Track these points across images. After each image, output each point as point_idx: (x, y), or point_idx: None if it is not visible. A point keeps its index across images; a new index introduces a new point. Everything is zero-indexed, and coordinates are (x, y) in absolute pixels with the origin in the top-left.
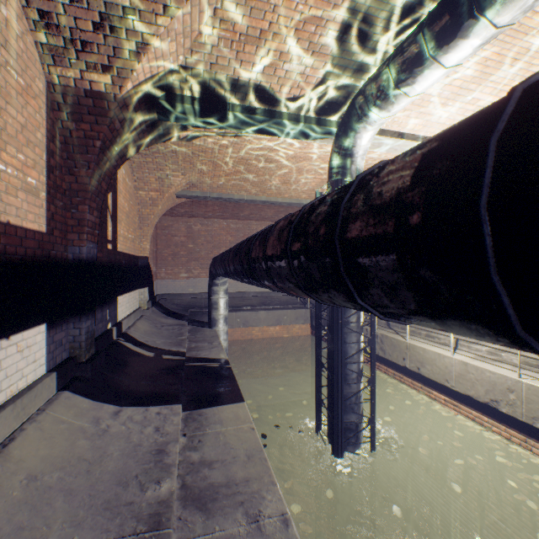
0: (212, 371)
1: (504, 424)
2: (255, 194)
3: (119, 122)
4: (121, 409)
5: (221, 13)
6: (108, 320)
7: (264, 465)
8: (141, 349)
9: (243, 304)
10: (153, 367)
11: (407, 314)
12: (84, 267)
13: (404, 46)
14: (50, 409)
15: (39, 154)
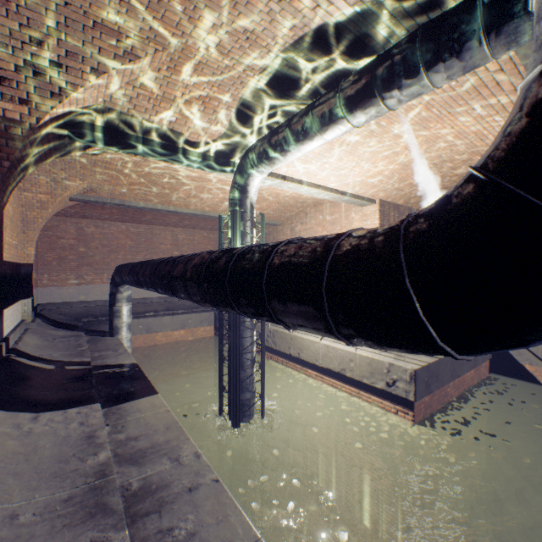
0: (123, 375)
1: (348, 384)
2: (161, 204)
3: (30, 144)
4: (39, 415)
5: (142, 80)
6: None
7: (180, 430)
8: (39, 362)
9: (146, 310)
10: (59, 378)
11: (254, 315)
12: None
13: (279, 131)
14: None
15: None
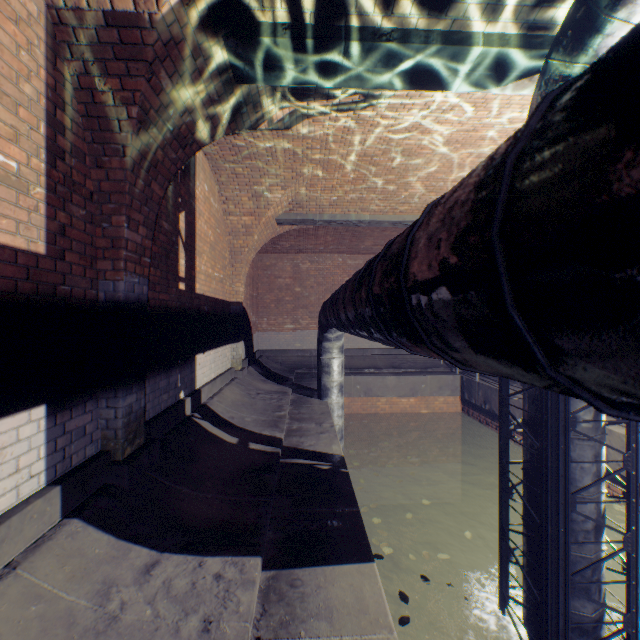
0: (319, 479)
1: None
2: (382, 213)
3: (166, 76)
4: (158, 559)
5: None
6: (178, 388)
7: None
8: (222, 430)
9: (364, 365)
10: (231, 465)
11: None
12: (121, 313)
13: None
14: (27, 566)
15: (26, 121)
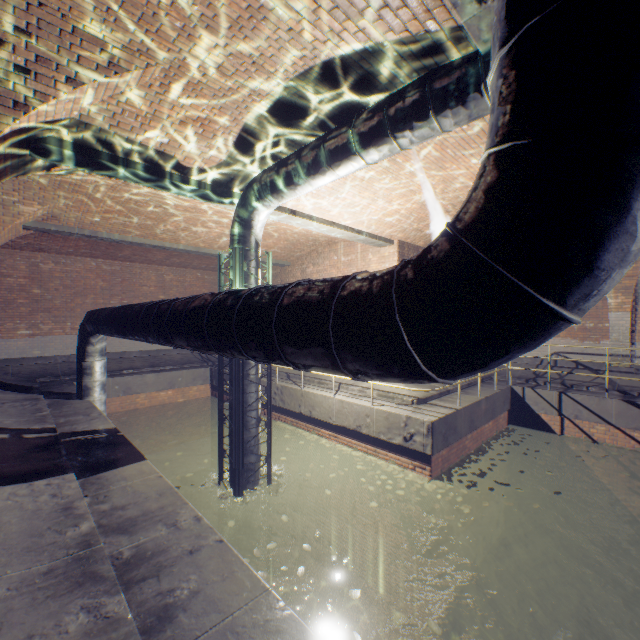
0: (101, 442)
1: (364, 442)
2: (144, 237)
3: None
4: None
5: (129, 94)
6: None
7: (176, 496)
8: None
9: (123, 367)
10: (17, 448)
11: (263, 359)
12: None
13: (288, 162)
14: None
15: None
